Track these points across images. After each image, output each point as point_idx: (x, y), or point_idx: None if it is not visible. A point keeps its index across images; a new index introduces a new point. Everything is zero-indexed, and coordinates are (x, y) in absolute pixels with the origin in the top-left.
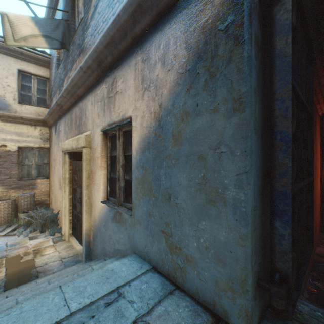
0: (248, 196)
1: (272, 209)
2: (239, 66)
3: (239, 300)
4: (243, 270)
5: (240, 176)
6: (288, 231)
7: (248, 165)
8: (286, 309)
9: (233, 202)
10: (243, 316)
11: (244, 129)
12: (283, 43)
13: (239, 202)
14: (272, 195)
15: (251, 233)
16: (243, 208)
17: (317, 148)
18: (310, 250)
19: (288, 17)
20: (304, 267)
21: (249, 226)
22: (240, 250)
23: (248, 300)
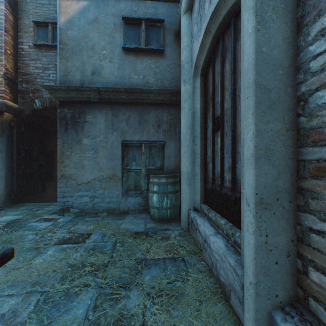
0: (4, 173)
1: (13, 176)
2: (1, 142)
3: (1, 199)
4: (3, 191)
5: (2, 169)
6: (16, 180)
7: (4, 166)
8: (16, 198)
9: (0, 175)
10: (2, 202)
11: (3, 157)
12: (15, 138)
13: (1, 175)
14: (13, 173)
15: (5, 182)
16: (2, 176)
17: None
18: (41, 192)
19: (16, 133)
20: (33, 194)
21: (4, 180)
22: (2, 187)
23: (4, 198)
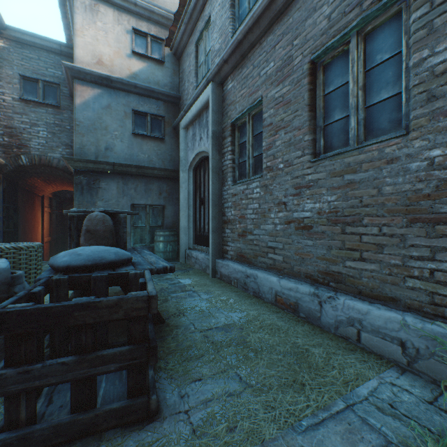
0: None
1: None
2: None
3: None
4: None
5: None
6: (2, 240)
7: None
8: None
9: None
10: None
11: None
12: (1, 195)
13: None
14: None
15: None
16: None
17: (37, 215)
18: None
19: (2, 190)
20: None
21: None
22: None
23: None
